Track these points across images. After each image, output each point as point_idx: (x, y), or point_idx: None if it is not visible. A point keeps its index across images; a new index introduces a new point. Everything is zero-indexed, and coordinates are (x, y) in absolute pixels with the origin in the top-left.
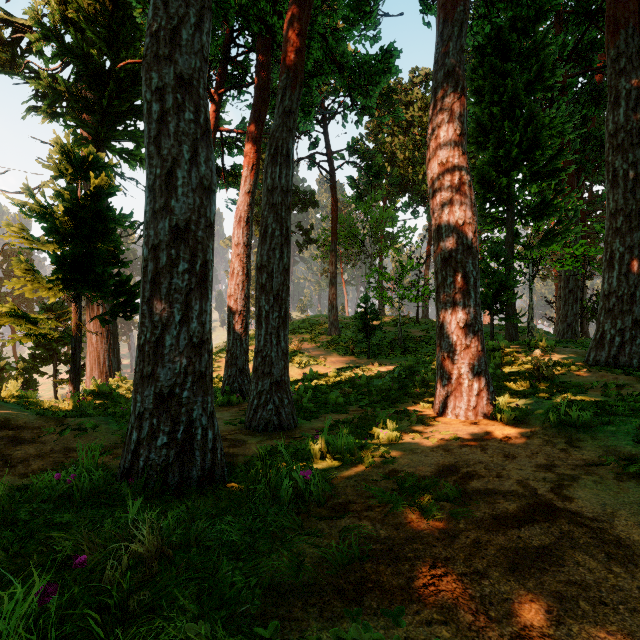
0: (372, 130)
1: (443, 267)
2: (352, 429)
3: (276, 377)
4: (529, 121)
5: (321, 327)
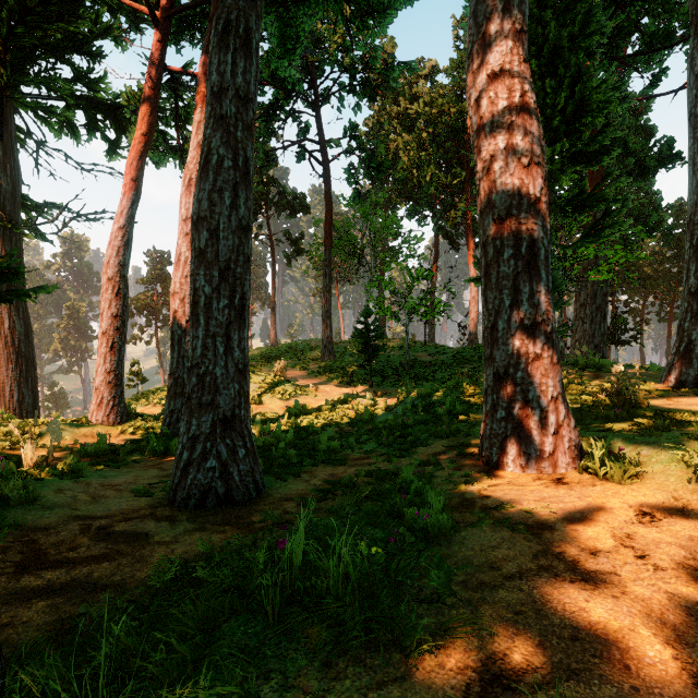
0: (372, 127)
1: (497, 233)
2: (357, 501)
3: (223, 411)
4: (575, 80)
5: (313, 351)
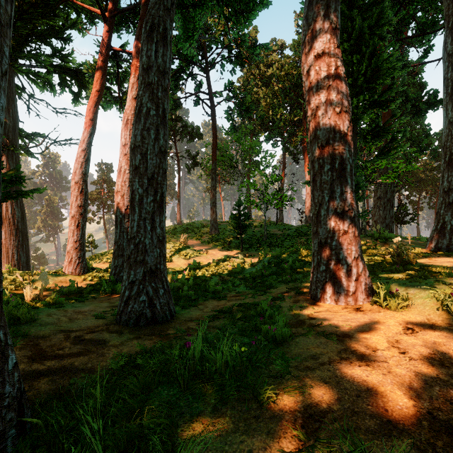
0: (242, 83)
1: (320, 155)
2: (232, 321)
3: (150, 265)
4: (372, 55)
5: (204, 228)
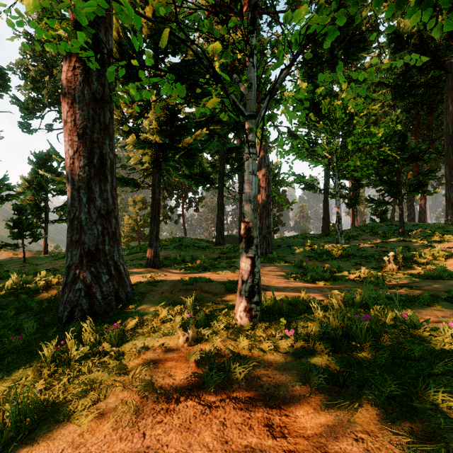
0: None
1: None
2: None
3: None
4: None
5: None
